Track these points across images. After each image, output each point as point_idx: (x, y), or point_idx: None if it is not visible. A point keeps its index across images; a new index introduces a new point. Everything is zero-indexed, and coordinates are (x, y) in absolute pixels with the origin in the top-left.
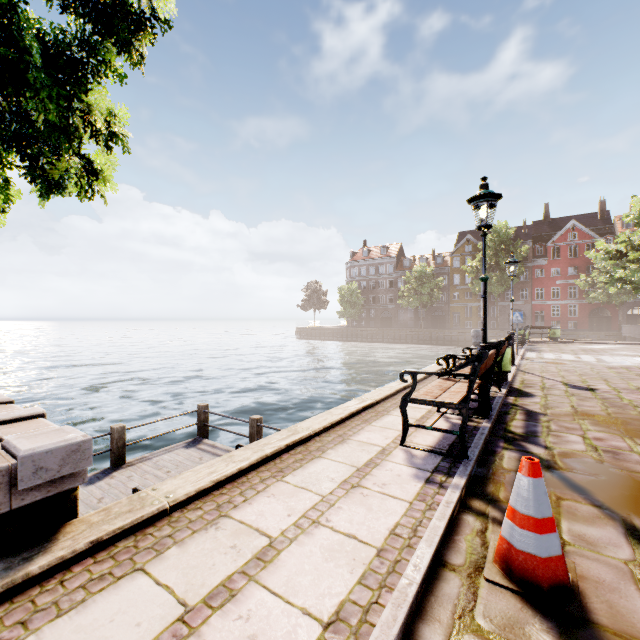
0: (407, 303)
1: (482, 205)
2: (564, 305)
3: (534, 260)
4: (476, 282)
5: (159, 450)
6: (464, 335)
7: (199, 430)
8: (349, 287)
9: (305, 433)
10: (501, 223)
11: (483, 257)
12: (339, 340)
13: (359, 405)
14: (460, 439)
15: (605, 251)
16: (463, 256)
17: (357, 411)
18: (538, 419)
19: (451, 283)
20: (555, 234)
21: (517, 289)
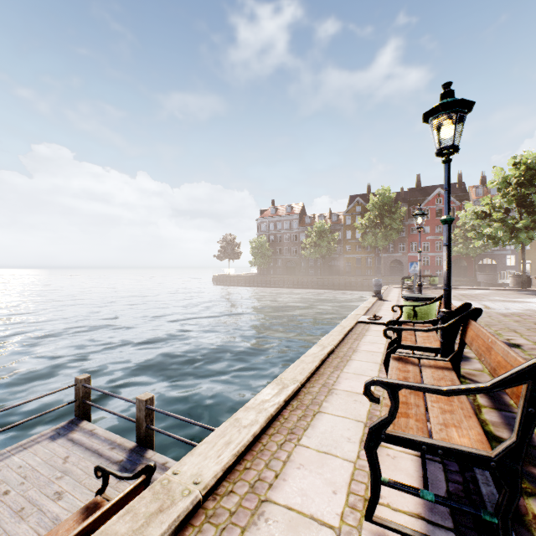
0: (309, 254)
1: (449, 118)
2: (432, 256)
3: (410, 220)
4: (365, 237)
5: (11, 447)
6: (355, 281)
7: (77, 409)
8: (259, 240)
9: (184, 503)
10: (385, 188)
11: (446, 191)
12: (251, 286)
13: (279, 397)
14: (501, 533)
15: (473, 211)
16: (354, 215)
17: (277, 411)
18: (508, 404)
19: (344, 237)
20: (425, 199)
21: (396, 243)
